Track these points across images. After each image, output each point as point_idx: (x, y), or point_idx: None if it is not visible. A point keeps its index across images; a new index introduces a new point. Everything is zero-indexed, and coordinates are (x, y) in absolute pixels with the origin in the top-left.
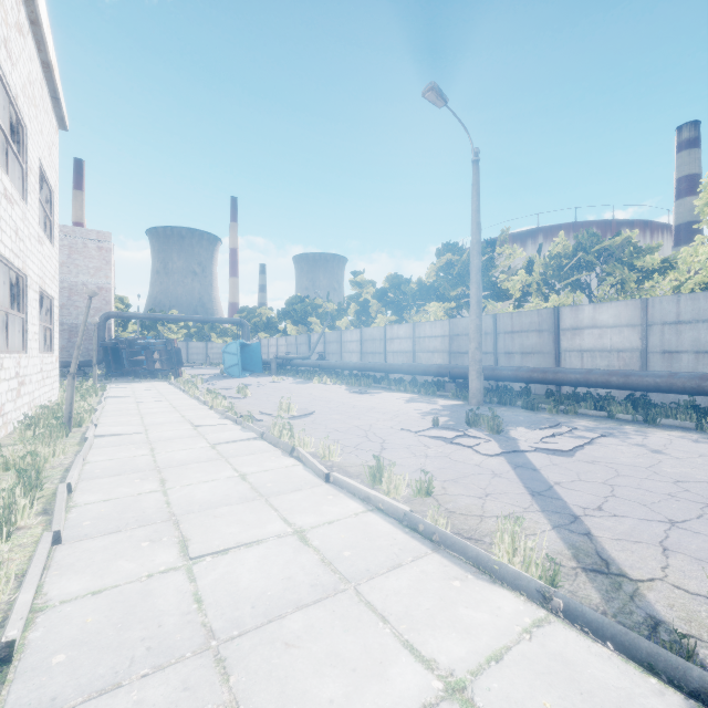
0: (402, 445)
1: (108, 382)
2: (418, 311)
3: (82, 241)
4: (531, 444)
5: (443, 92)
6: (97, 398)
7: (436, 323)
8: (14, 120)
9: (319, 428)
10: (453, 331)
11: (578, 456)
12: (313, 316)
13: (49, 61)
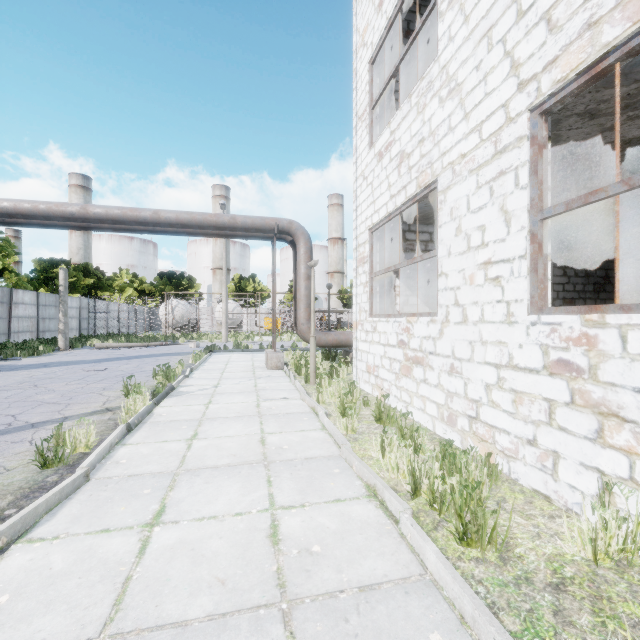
0: None
1: None
2: None
3: None
4: None
5: None
6: None
7: None
8: None
9: None
10: None
11: None
12: None
13: None
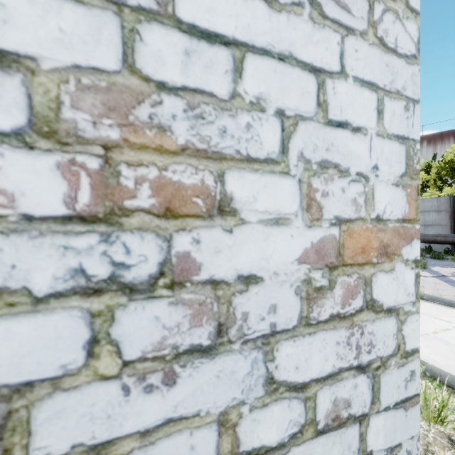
0: None
1: None
2: None
3: None
4: (449, 273)
5: None
6: None
7: None
8: None
9: None
10: None
11: None
12: None
13: None
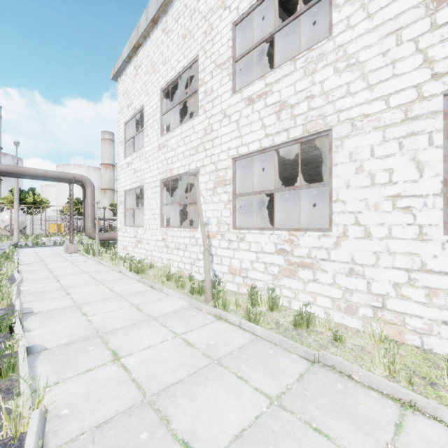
0: None
1: None
2: None
3: None
4: None
5: None
6: None
7: None
8: None
9: None
10: None
11: None
12: None
13: None
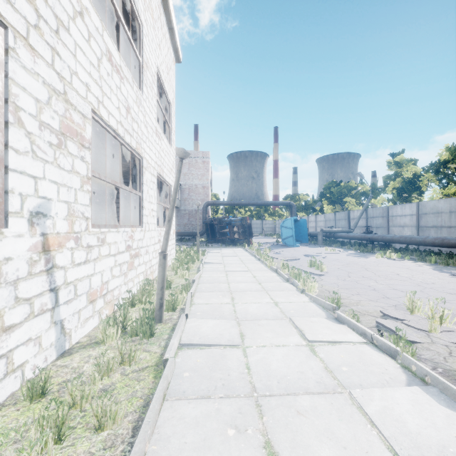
0: None
1: (207, 247)
2: None
3: (195, 159)
4: None
5: None
6: (198, 263)
7: None
8: (131, 13)
9: None
10: None
11: None
12: (347, 197)
13: None
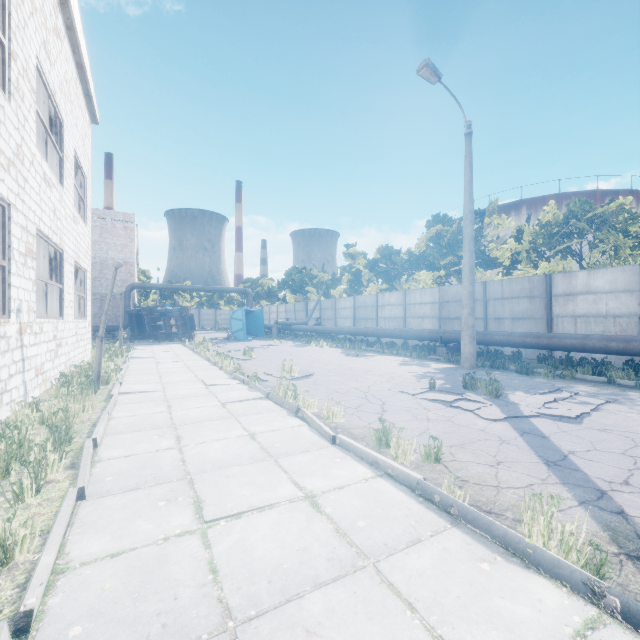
0: (402, 407)
1: (133, 344)
2: (408, 280)
3: (111, 222)
4: (534, 409)
5: (436, 68)
6: (123, 359)
7: (426, 291)
8: (53, 113)
9: (320, 389)
10: (442, 298)
11: (586, 423)
12: (310, 286)
13: (82, 62)
